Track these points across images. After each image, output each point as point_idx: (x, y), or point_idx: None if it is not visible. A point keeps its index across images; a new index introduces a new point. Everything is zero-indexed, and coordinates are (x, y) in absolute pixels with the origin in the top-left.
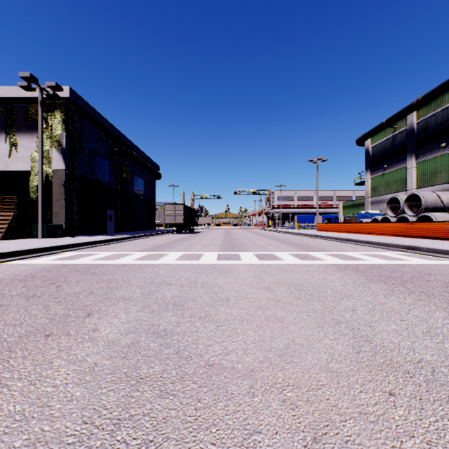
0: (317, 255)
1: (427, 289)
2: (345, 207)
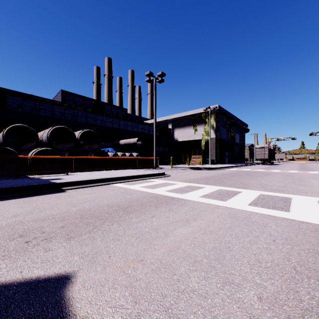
0: None
1: None
2: None
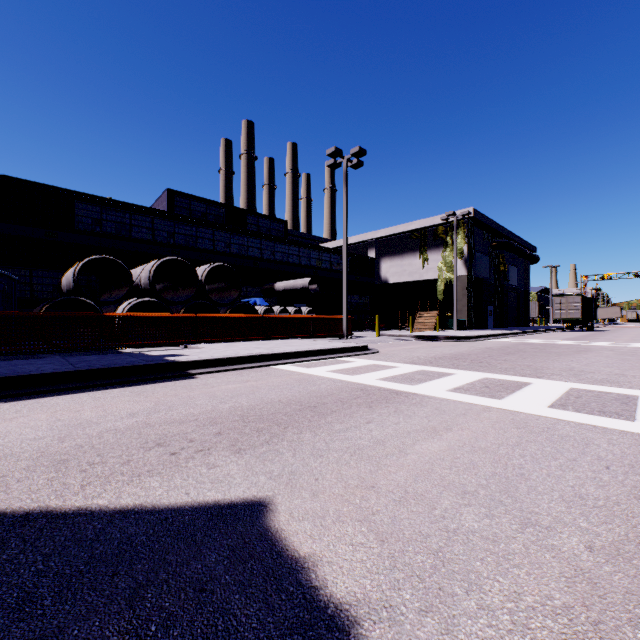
0: None
1: None
2: None
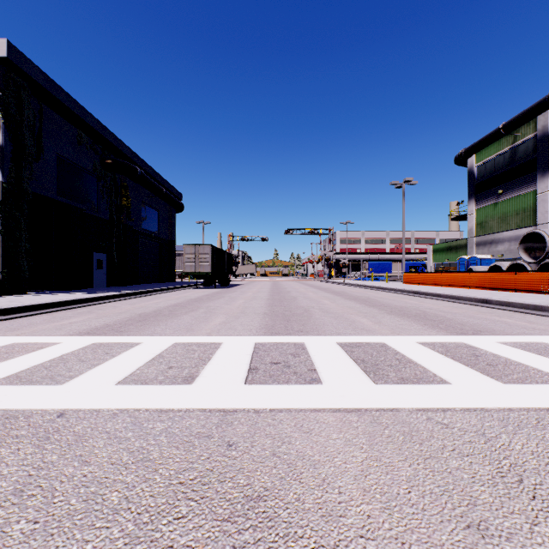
0: (496, 348)
1: None
2: (436, 251)
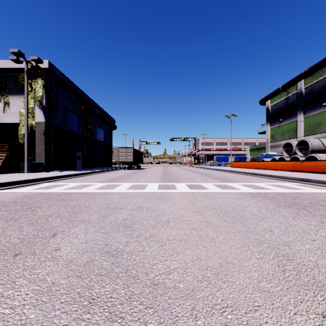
0: (233, 185)
1: (325, 212)
2: (251, 150)
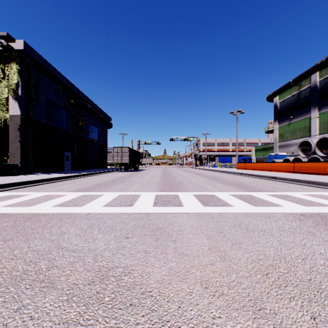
0: (262, 196)
1: None
2: (257, 150)
